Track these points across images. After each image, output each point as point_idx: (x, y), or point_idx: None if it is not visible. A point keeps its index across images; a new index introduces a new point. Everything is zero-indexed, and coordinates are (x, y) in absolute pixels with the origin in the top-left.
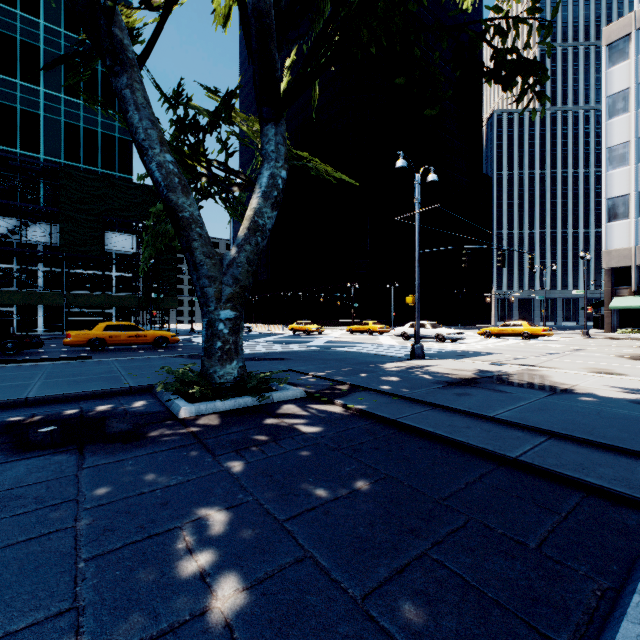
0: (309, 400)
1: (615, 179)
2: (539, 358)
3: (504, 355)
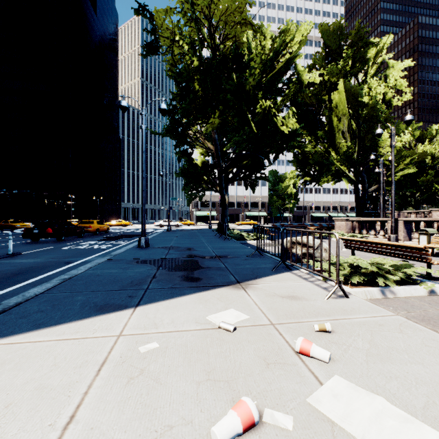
0: None
1: None
2: None
3: None
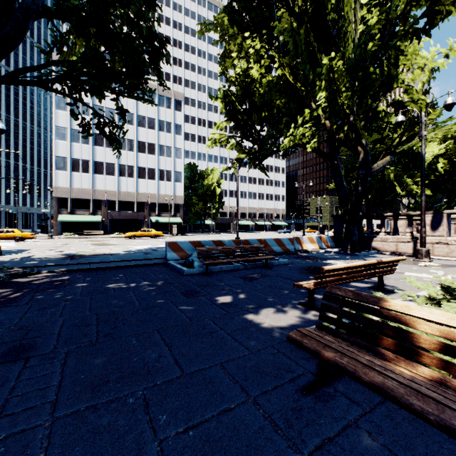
0: (18, 276)
1: (60, 146)
2: (62, 248)
3: (38, 249)
